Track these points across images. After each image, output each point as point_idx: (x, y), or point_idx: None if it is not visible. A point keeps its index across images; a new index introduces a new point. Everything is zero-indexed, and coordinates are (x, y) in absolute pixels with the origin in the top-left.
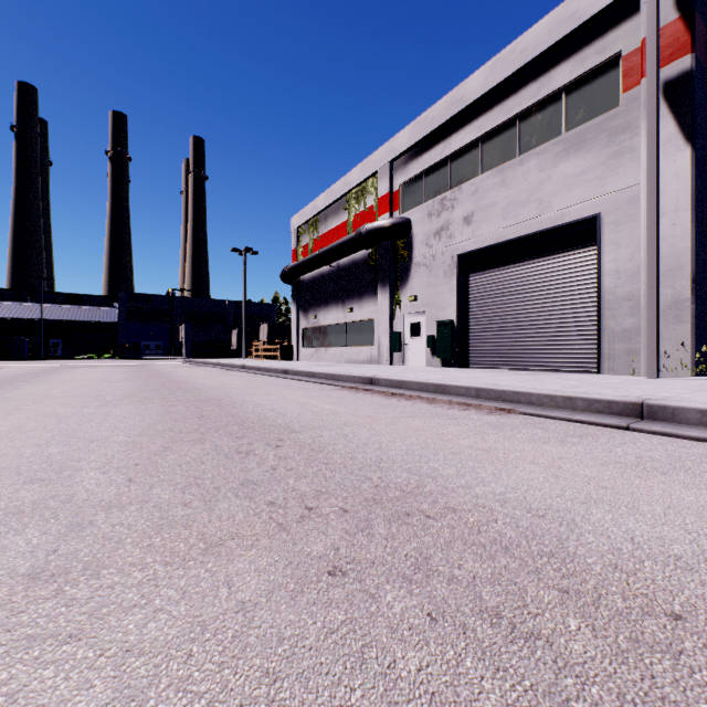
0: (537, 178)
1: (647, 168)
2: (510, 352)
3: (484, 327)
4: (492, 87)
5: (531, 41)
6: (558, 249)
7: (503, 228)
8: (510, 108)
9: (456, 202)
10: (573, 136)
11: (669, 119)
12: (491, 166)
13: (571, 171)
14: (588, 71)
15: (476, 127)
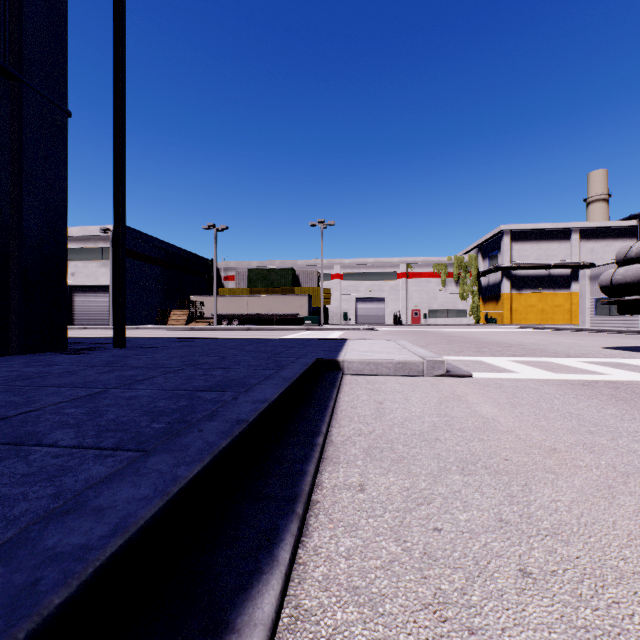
0: (96, 270)
1: (111, 283)
2: (89, 320)
3: (80, 312)
4: (81, 235)
5: (93, 230)
6: (102, 291)
7: (86, 281)
8: (88, 245)
9: (69, 267)
10: (105, 262)
11: None
12: (82, 259)
13: (104, 272)
14: (108, 247)
15: (76, 244)
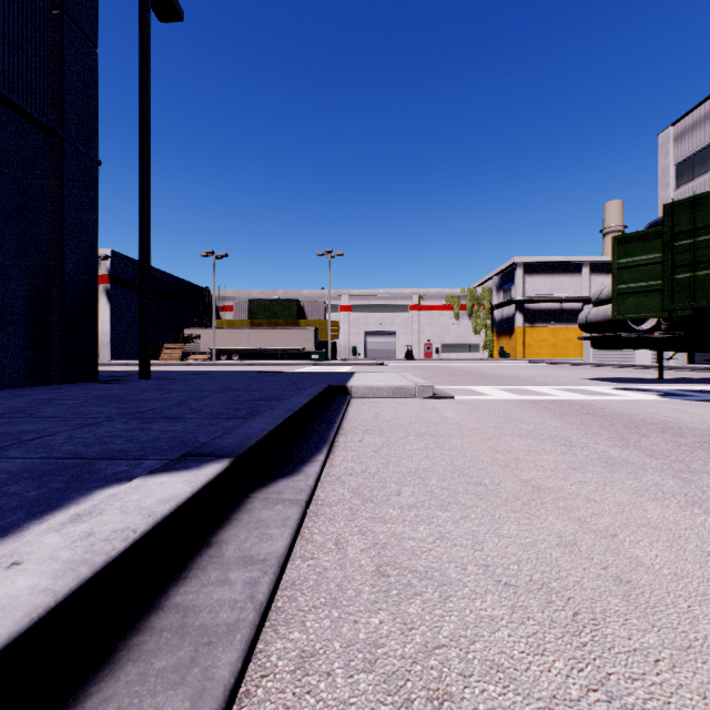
0: None
1: None
2: None
3: None
4: None
5: None
6: None
7: None
8: None
9: None
10: None
11: (107, 298)
12: None
13: None
14: None
15: None
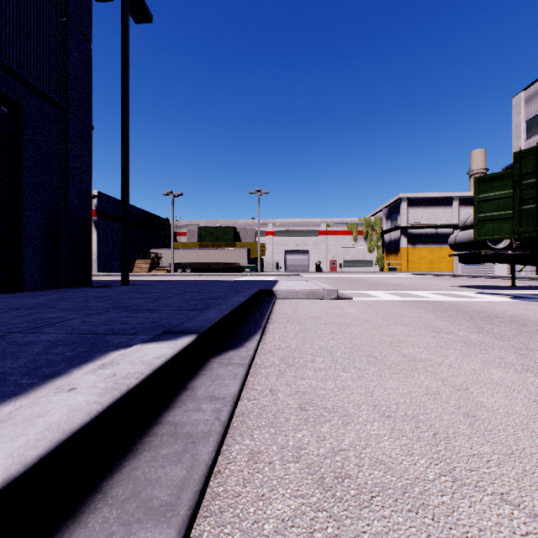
0: None
1: None
2: None
3: None
4: None
5: None
6: None
7: None
8: None
9: None
10: None
11: (94, 227)
12: None
13: None
14: None
15: None
